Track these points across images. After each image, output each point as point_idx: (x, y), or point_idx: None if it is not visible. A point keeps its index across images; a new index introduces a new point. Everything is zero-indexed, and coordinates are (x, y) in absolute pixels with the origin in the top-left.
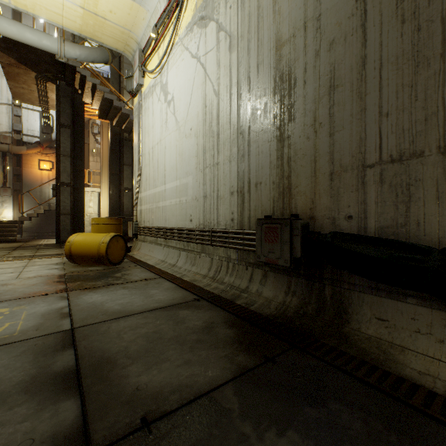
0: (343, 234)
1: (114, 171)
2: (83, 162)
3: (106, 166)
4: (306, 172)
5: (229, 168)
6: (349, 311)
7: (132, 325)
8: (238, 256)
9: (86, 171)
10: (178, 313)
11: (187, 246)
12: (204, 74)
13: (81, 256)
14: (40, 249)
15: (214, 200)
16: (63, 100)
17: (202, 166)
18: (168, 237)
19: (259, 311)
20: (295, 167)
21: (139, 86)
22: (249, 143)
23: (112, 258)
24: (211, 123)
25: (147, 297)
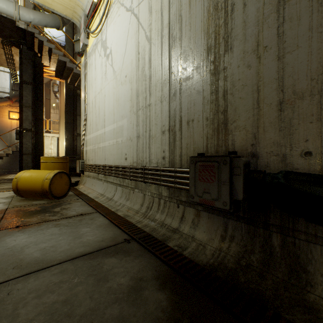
0: (299, 174)
1: (69, 120)
2: (42, 112)
3: (64, 117)
4: (246, 104)
5: (160, 108)
6: (310, 270)
7: (41, 288)
8: (169, 193)
9: (47, 120)
10: (103, 262)
11: (122, 182)
12: (137, 24)
13: (27, 191)
14: (2, 183)
15: (146, 139)
16: (25, 62)
17: (135, 108)
18: (107, 174)
19: (194, 257)
20: (232, 100)
21: (84, 46)
22: (180, 81)
23: (56, 193)
24: (143, 68)
25: (75, 239)
